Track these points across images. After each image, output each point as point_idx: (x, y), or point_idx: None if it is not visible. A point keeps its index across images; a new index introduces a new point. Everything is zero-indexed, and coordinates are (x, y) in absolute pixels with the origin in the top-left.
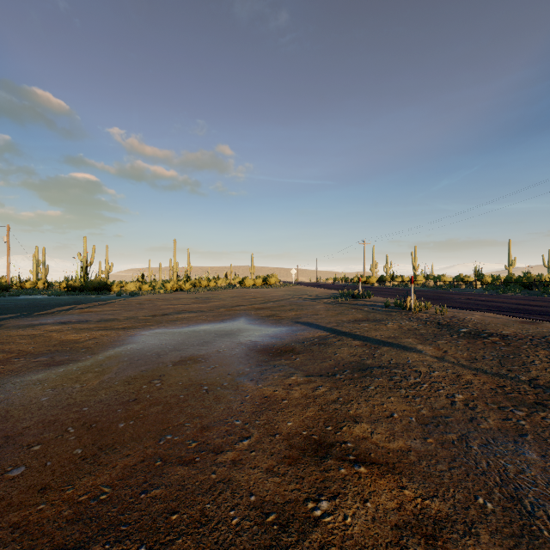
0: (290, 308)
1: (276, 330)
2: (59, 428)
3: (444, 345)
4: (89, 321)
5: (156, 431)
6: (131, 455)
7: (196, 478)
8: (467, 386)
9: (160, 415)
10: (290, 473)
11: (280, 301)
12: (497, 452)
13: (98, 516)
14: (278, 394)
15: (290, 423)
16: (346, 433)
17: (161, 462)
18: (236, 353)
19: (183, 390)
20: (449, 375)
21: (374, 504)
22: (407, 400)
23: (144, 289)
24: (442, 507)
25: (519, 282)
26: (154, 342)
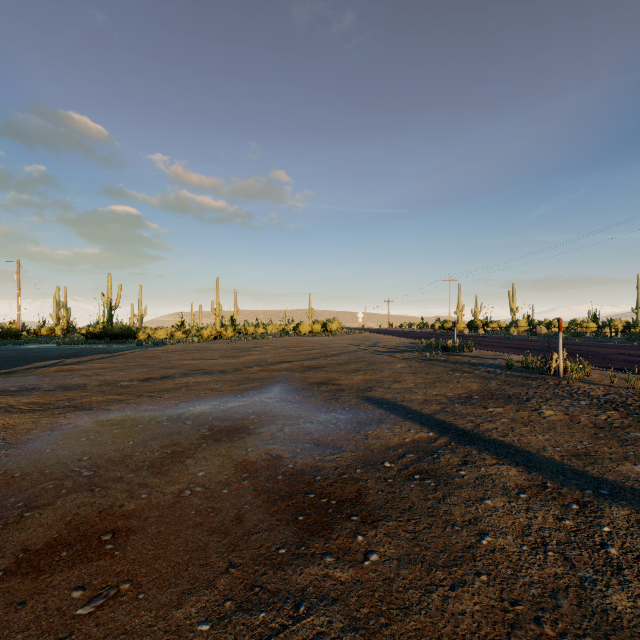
0: (356, 367)
1: (327, 419)
2: None
3: None
4: (35, 390)
5: None
6: None
7: None
8: None
9: None
10: None
11: (341, 355)
12: None
13: None
14: None
15: None
16: None
17: None
18: (216, 507)
19: None
20: None
21: None
22: None
23: (177, 336)
24: None
25: None
26: (72, 451)
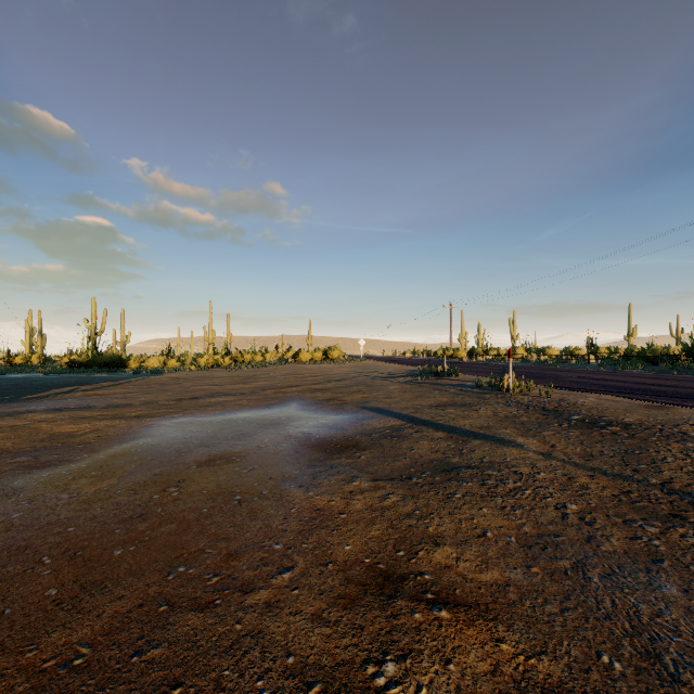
0: (357, 389)
1: (336, 418)
2: (31, 558)
3: (552, 436)
4: (93, 408)
5: (165, 561)
6: (126, 597)
7: (213, 630)
8: (583, 492)
9: (172, 537)
10: (345, 621)
11: (344, 380)
12: (624, 585)
13: (66, 693)
14: (335, 505)
15: (348, 546)
16: (423, 560)
17: (166, 607)
18: (283, 449)
19: (208, 501)
20: (558, 478)
21: (459, 667)
22: (505, 512)
23: (171, 365)
24: (552, 669)
25: (642, 356)
26: (175, 435)
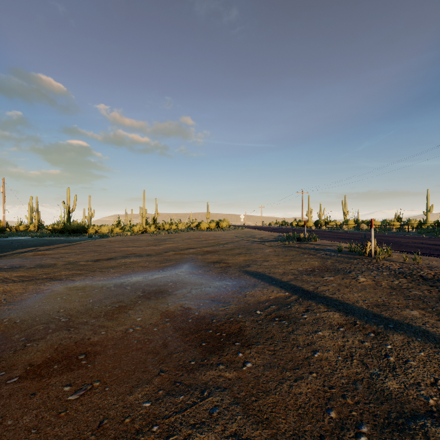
0: (239, 251)
1: (220, 285)
2: None
3: None
4: (21, 268)
5: None
6: None
7: None
8: None
9: None
10: None
11: (229, 243)
12: None
13: None
14: None
15: None
16: None
17: None
18: (150, 339)
19: None
20: None
21: None
22: None
23: (116, 231)
24: None
25: None
26: (53, 306)
